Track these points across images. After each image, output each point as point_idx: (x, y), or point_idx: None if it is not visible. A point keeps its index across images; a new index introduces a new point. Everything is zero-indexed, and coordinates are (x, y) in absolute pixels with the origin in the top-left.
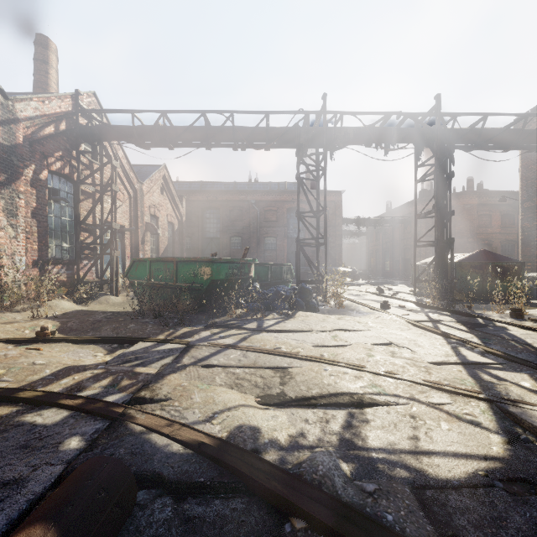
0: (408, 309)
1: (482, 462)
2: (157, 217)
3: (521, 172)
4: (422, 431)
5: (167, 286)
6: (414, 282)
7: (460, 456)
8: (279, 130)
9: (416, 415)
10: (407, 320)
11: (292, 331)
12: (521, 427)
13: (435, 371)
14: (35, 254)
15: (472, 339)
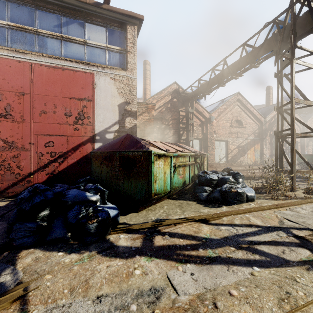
0: None
1: None
2: None
3: None
4: None
5: (310, 163)
6: None
7: None
8: None
9: None
10: None
11: None
12: None
13: None
14: (269, 154)
15: None
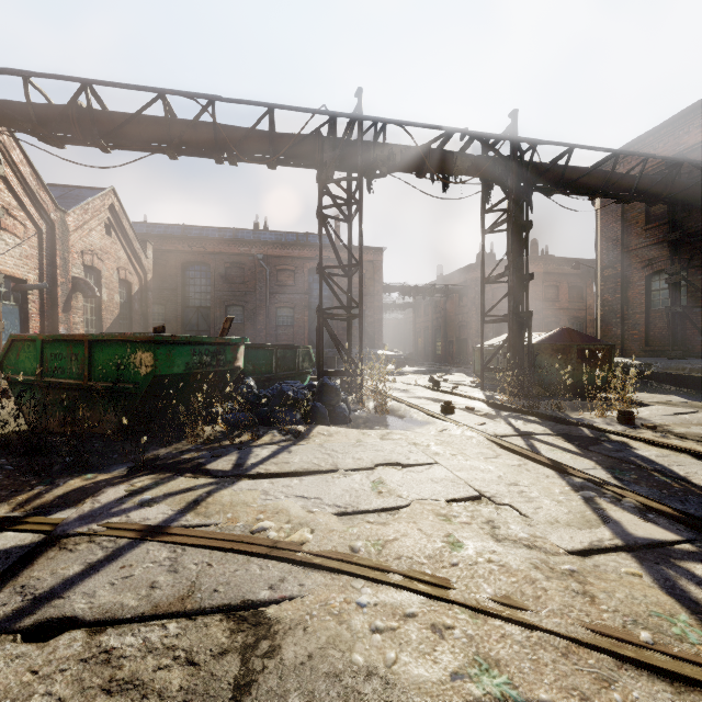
0: (479, 412)
1: None
2: (98, 271)
3: (601, 231)
4: None
5: (73, 387)
6: (481, 371)
7: None
8: (291, 137)
9: None
10: (489, 438)
11: (299, 474)
12: None
13: (599, 588)
14: None
15: (597, 471)
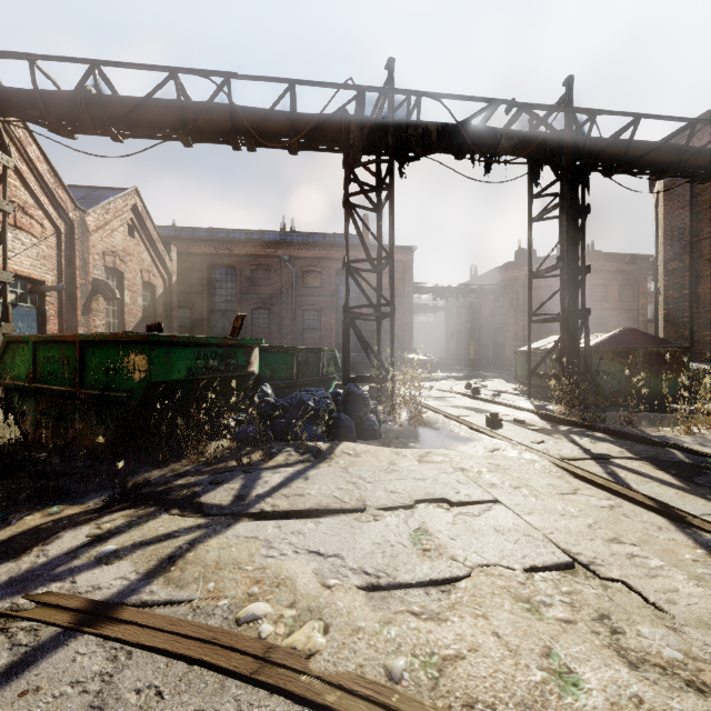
0: (532, 426)
1: None
2: (120, 273)
3: (664, 219)
4: None
5: (65, 395)
6: (528, 377)
7: None
8: (314, 117)
9: None
10: (557, 463)
11: (316, 513)
12: None
13: None
14: None
15: None
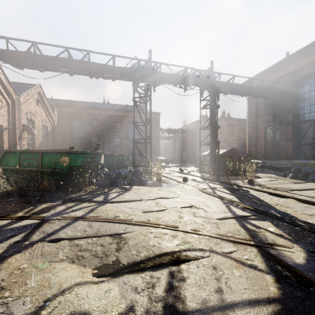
0: (197, 181)
1: (268, 307)
2: (33, 121)
3: (248, 108)
4: (223, 282)
5: (34, 171)
6: (200, 165)
7: (253, 304)
8: (121, 68)
9: (216, 266)
10: (198, 189)
11: (128, 201)
12: (279, 265)
13: (221, 226)
14: None
15: (234, 199)
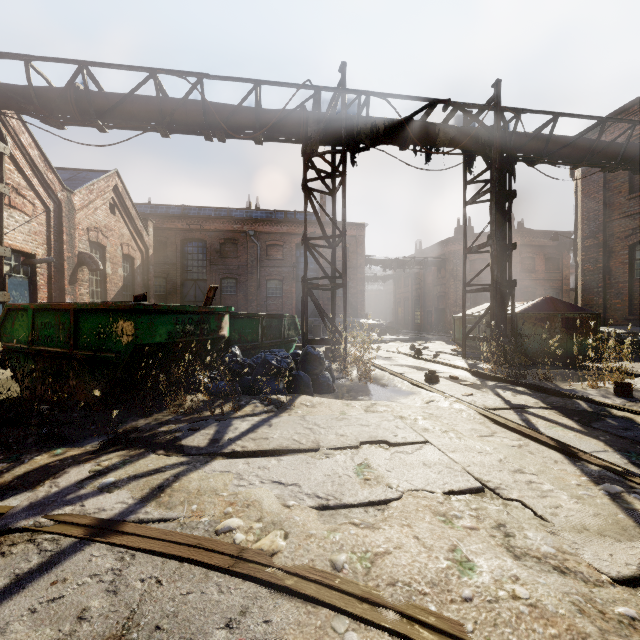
0: (464, 382)
1: None
2: (103, 246)
3: (581, 202)
4: None
5: (60, 355)
6: (463, 340)
7: None
8: (276, 113)
9: None
10: (480, 412)
11: (278, 453)
12: None
13: None
14: None
15: (610, 455)
